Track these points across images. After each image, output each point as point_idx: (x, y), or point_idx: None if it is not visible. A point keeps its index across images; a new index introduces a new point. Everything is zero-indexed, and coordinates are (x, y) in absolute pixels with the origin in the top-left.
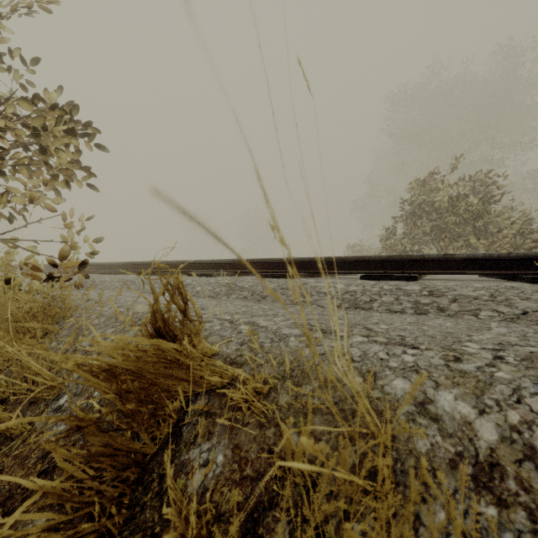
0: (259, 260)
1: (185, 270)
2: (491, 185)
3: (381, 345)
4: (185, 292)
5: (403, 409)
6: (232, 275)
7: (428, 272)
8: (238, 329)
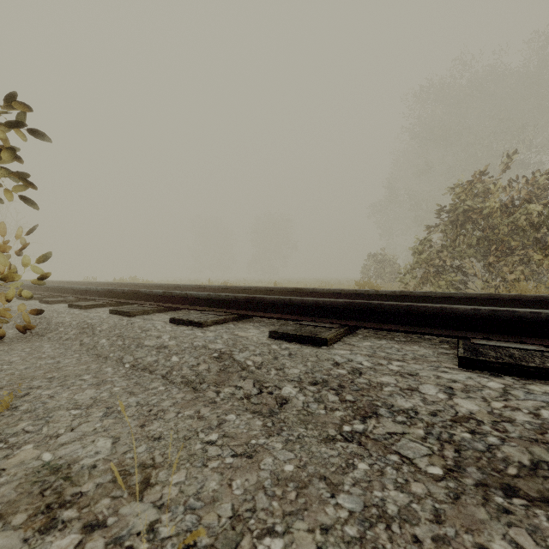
0: (272, 299)
1: (173, 304)
2: None
3: None
4: None
5: None
6: (234, 319)
7: None
8: None
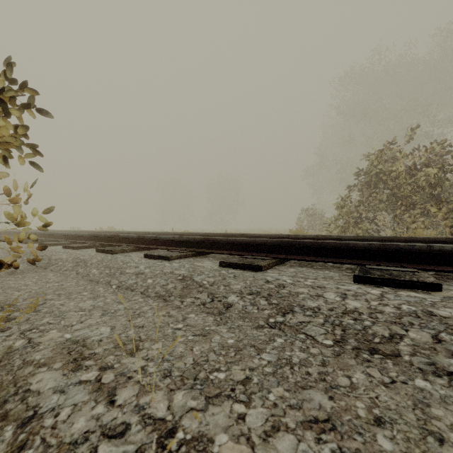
0: (222, 239)
1: (146, 245)
2: (446, 155)
3: None
4: None
5: None
6: (193, 255)
7: (439, 269)
8: None
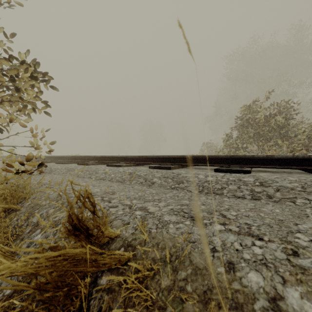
0: (150, 156)
1: (106, 161)
2: (290, 108)
3: (235, 234)
4: (93, 199)
5: (259, 304)
6: (134, 165)
7: (256, 166)
8: (134, 215)
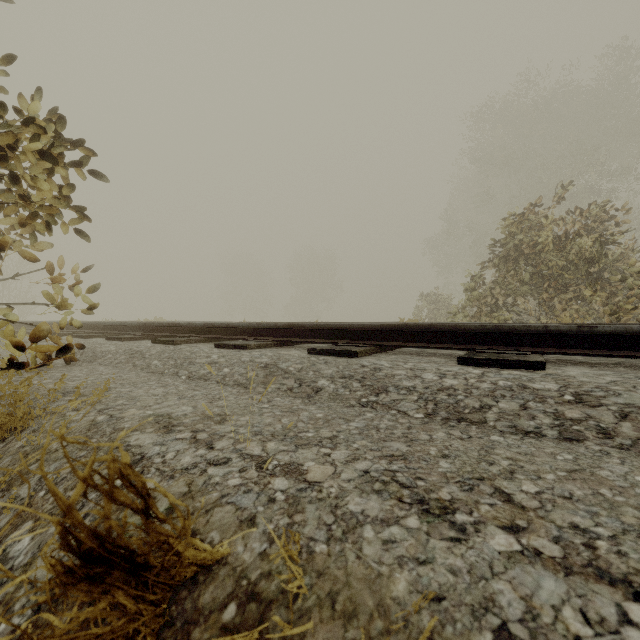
0: (311, 325)
1: (214, 335)
2: (608, 220)
3: (556, 572)
4: (141, 480)
5: None
6: (275, 345)
7: (555, 352)
8: (269, 491)
